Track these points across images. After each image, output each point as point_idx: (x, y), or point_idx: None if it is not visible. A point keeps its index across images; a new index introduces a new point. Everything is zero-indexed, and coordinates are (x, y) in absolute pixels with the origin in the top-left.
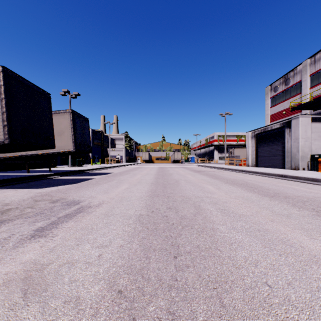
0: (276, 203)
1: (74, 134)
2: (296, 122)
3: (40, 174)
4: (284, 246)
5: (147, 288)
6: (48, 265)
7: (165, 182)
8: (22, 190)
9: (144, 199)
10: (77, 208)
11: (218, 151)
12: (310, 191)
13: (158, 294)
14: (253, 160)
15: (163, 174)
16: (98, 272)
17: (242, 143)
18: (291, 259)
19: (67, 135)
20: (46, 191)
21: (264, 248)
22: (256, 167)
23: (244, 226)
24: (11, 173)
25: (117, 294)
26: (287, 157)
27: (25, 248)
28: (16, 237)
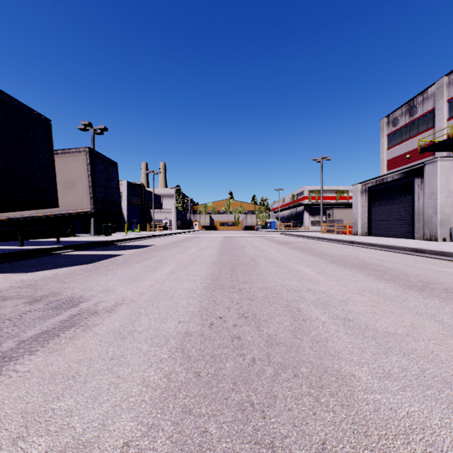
0: (439, 305)
1: (93, 185)
2: (433, 168)
3: (38, 248)
4: None
5: None
6: None
7: (234, 261)
8: None
9: (198, 296)
10: (69, 316)
11: (310, 213)
12: None
13: None
14: (364, 226)
15: (230, 248)
16: None
17: (344, 202)
18: None
19: (82, 186)
20: (35, 278)
21: None
22: (368, 237)
23: (407, 370)
24: None
25: None
26: (417, 221)
27: None
28: None
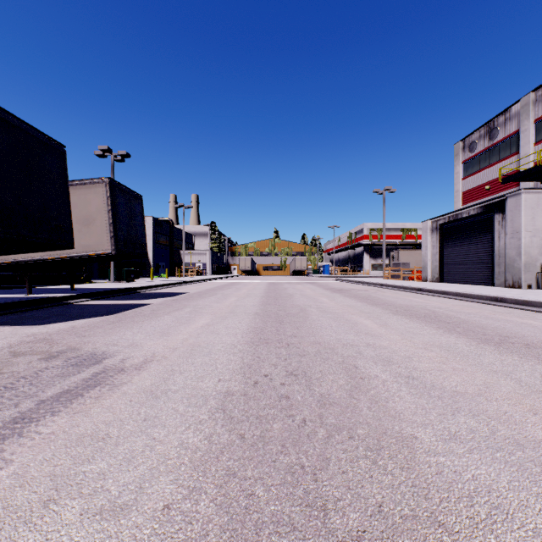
0: (517, 362)
1: (114, 222)
2: (516, 201)
3: (49, 297)
4: None
5: None
6: None
7: (281, 311)
8: (2, 329)
9: (239, 351)
10: (93, 374)
11: (371, 255)
12: None
13: None
14: (435, 270)
15: (276, 296)
16: None
17: (411, 242)
18: None
19: (101, 224)
20: (48, 331)
21: None
22: (440, 283)
23: (476, 431)
24: None
25: None
26: (497, 265)
27: None
28: None
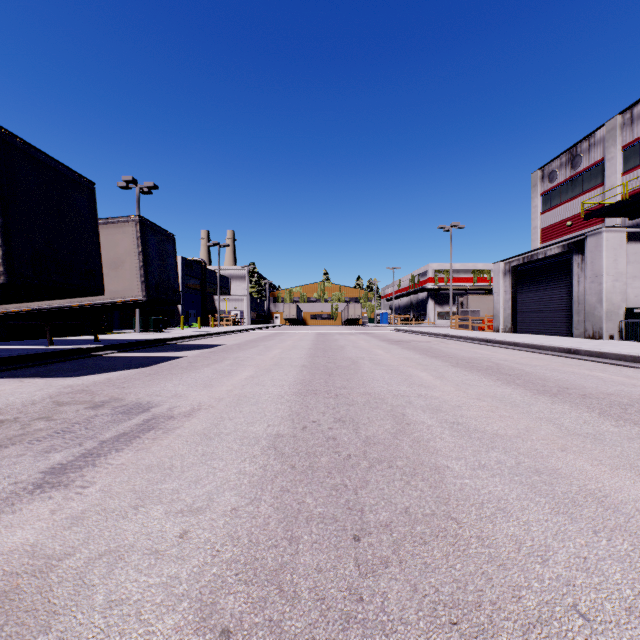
0: (566, 410)
1: (145, 265)
2: (596, 241)
3: (74, 348)
4: (600, 509)
5: (290, 622)
6: (63, 558)
7: (331, 364)
8: (34, 381)
9: (287, 401)
10: (144, 420)
11: (437, 302)
12: (633, 383)
13: (317, 639)
14: (507, 319)
15: (325, 348)
16: (176, 577)
17: (484, 286)
18: (623, 542)
19: (131, 267)
20: (84, 383)
21: (556, 514)
22: (513, 334)
23: (504, 463)
24: (16, 346)
25: (218, 639)
26: (576, 313)
27: (16, 515)
28: (2, 488)
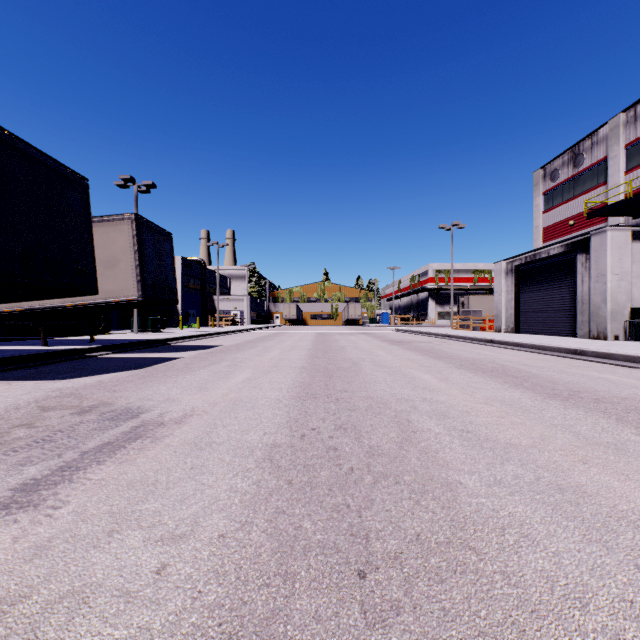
0: (581, 416)
1: (141, 264)
2: (601, 240)
3: (68, 349)
4: (637, 536)
5: None
6: (17, 602)
7: (331, 365)
8: (23, 383)
9: (285, 406)
10: (132, 427)
11: (437, 302)
12: None
13: None
14: (510, 319)
15: (326, 349)
16: (147, 628)
17: (485, 286)
18: None
19: (127, 266)
20: (74, 386)
21: (589, 542)
22: (515, 334)
23: (521, 478)
24: (9, 347)
25: None
26: (580, 313)
27: None
28: None
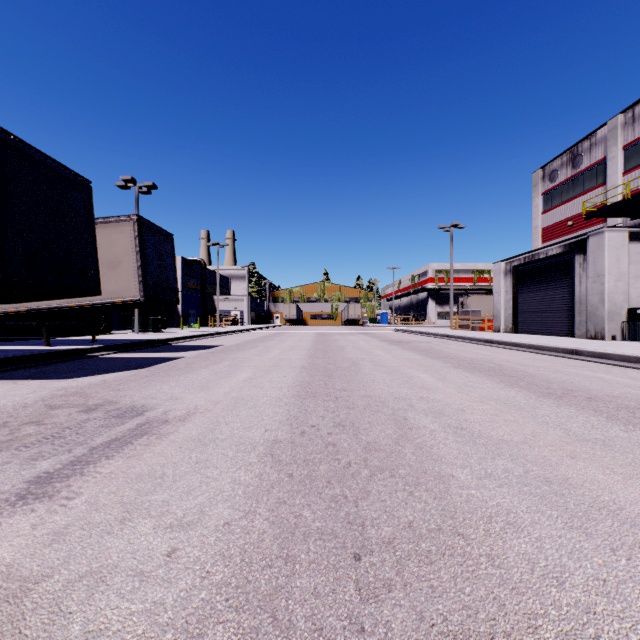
0: (573, 414)
1: (143, 265)
2: (598, 241)
3: (71, 349)
4: (616, 523)
5: None
6: (40, 580)
7: (331, 365)
8: (28, 382)
9: (286, 404)
10: (137, 424)
11: (437, 302)
12: (638, 385)
13: None
14: (508, 319)
15: (325, 349)
16: (161, 603)
17: (484, 286)
18: None
19: (129, 267)
20: (79, 385)
21: (570, 529)
22: (514, 334)
23: (511, 471)
24: (12, 347)
25: None
26: (578, 313)
27: None
28: None
